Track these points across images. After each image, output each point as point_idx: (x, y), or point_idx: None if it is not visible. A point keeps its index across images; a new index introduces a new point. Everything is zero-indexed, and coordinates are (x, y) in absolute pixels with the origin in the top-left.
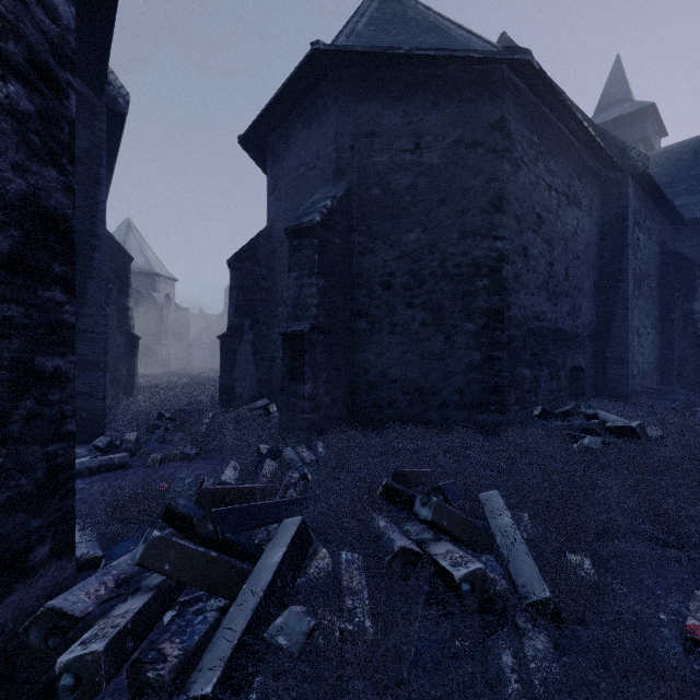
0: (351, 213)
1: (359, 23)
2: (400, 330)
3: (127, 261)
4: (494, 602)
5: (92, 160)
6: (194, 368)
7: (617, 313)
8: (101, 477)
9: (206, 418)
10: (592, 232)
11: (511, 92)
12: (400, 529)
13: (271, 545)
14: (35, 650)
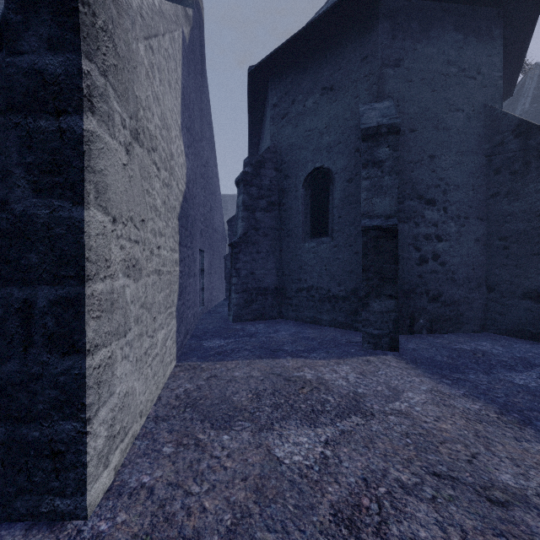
0: None
1: (525, 103)
2: None
3: None
4: None
5: None
6: None
7: None
8: None
9: None
10: None
11: None
12: None
13: None
14: None
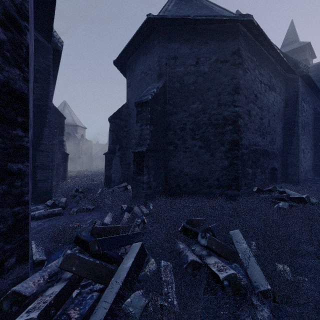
0: (166, 95)
1: (169, 6)
2: (189, 150)
3: (63, 119)
4: (240, 290)
5: (46, 72)
6: (94, 168)
7: (293, 142)
8: (49, 219)
9: (98, 191)
10: (281, 103)
11: (242, 36)
12: (190, 249)
13: (126, 257)
14: (5, 312)
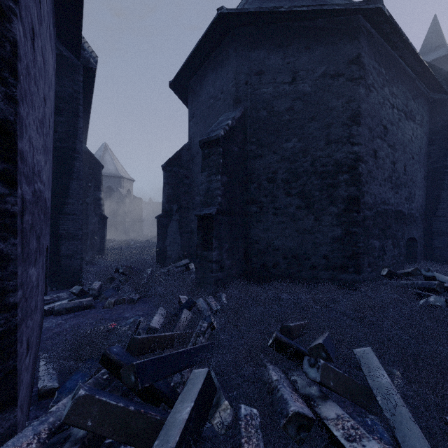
0: (246, 129)
1: None
2: (281, 212)
3: (100, 168)
4: None
5: (73, 101)
6: (144, 236)
7: (442, 198)
8: (73, 314)
9: (146, 272)
10: (423, 139)
11: (365, 35)
12: (289, 379)
13: (182, 396)
14: None
